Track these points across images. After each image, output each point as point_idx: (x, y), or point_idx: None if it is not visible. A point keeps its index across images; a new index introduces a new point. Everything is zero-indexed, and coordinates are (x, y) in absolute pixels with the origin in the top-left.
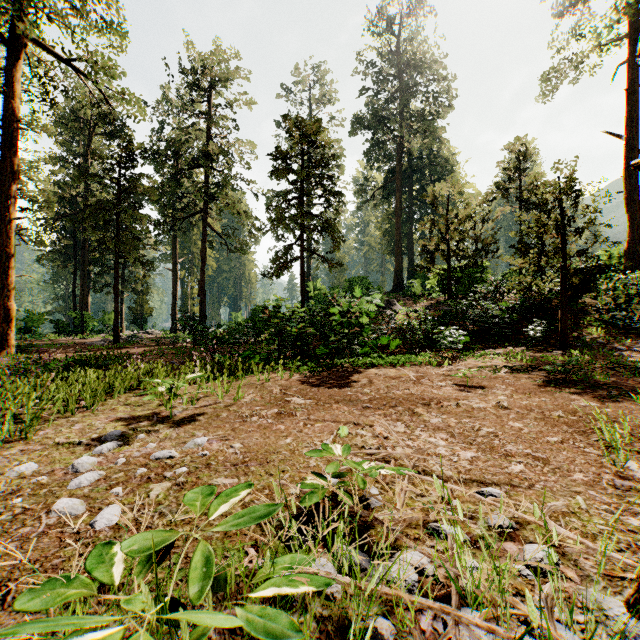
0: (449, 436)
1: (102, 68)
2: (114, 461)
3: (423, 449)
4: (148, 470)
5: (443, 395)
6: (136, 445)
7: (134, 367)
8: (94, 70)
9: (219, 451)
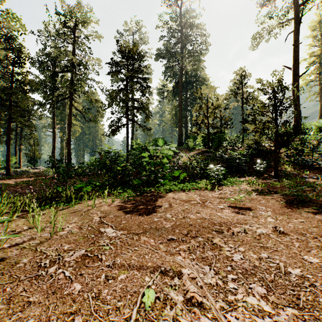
0: (265, 289)
1: None
2: None
3: None
4: None
5: (227, 219)
6: None
7: None
8: None
9: None
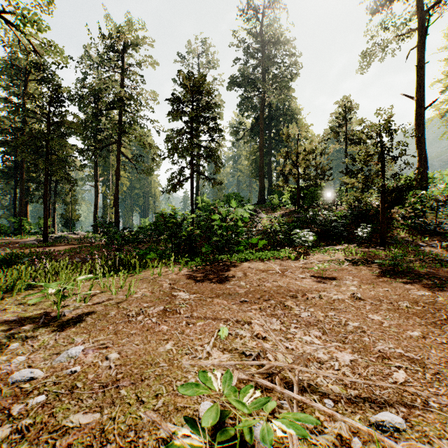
0: (321, 333)
1: (28, 21)
2: None
3: (304, 355)
4: None
5: (306, 287)
6: (1, 360)
7: (42, 265)
8: (22, 22)
9: (91, 365)
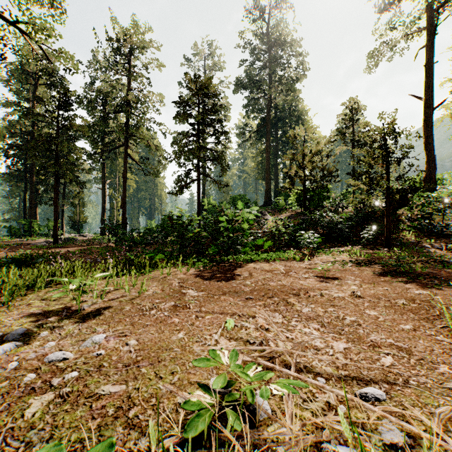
0: (320, 326)
1: (41, 29)
2: (5, 366)
3: (302, 343)
4: (36, 376)
5: (308, 286)
6: (35, 345)
7: (58, 265)
8: (34, 30)
9: (114, 350)
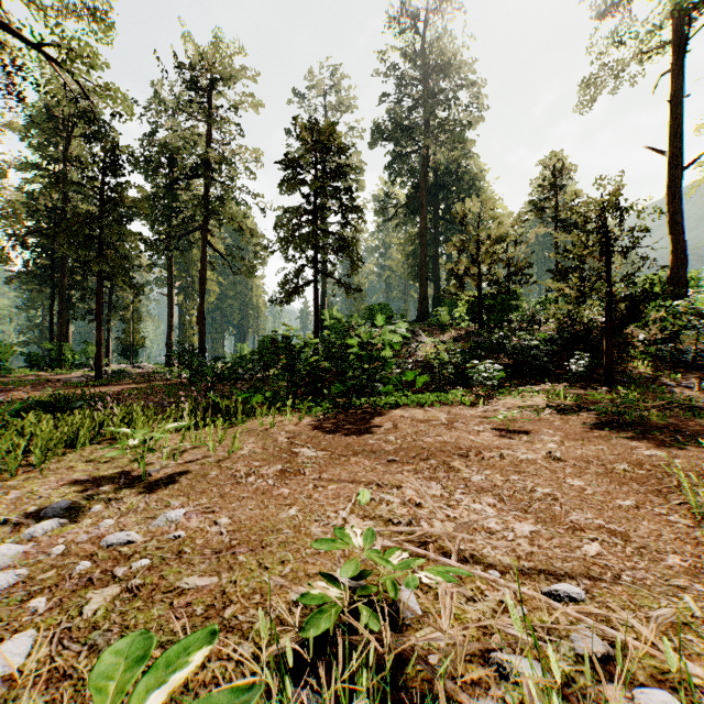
0: (497, 500)
1: (78, 54)
2: (48, 550)
3: (468, 523)
4: (93, 565)
5: (482, 443)
6: (86, 523)
7: (107, 411)
8: (68, 56)
9: (198, 530)
